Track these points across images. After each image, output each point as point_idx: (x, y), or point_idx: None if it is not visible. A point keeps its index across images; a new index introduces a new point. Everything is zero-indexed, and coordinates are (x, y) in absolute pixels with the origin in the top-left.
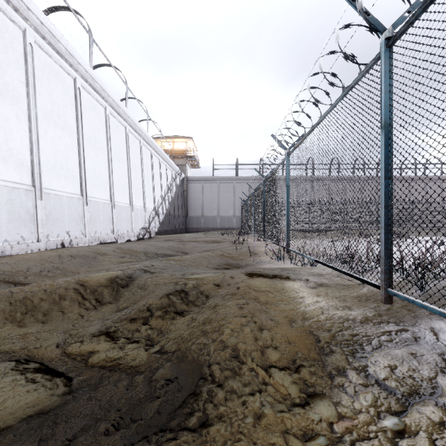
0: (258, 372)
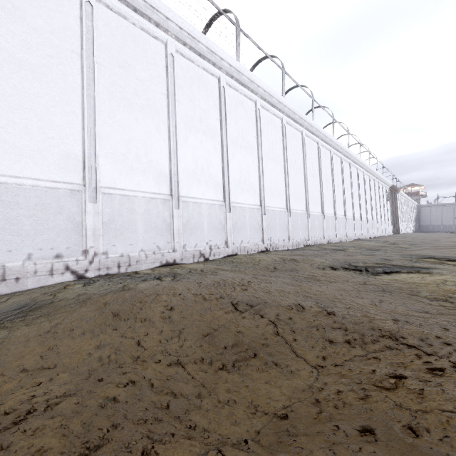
0: None
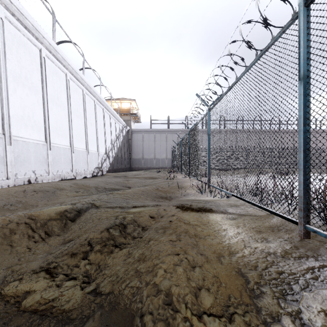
0: (193, 322)
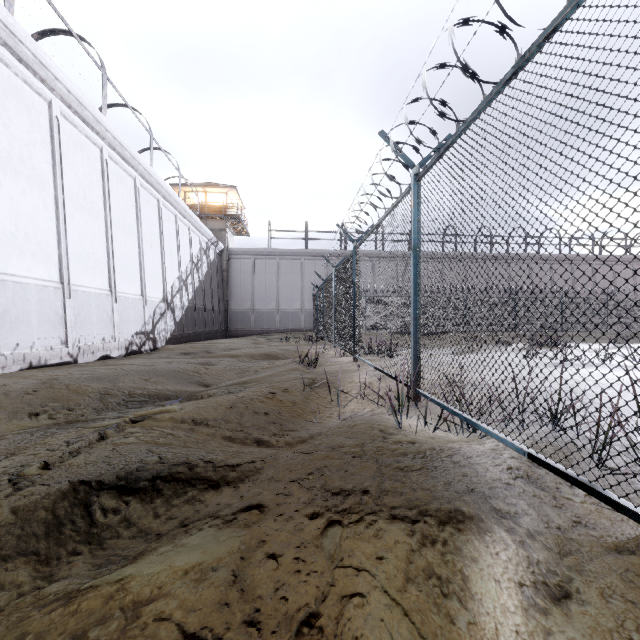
0: None
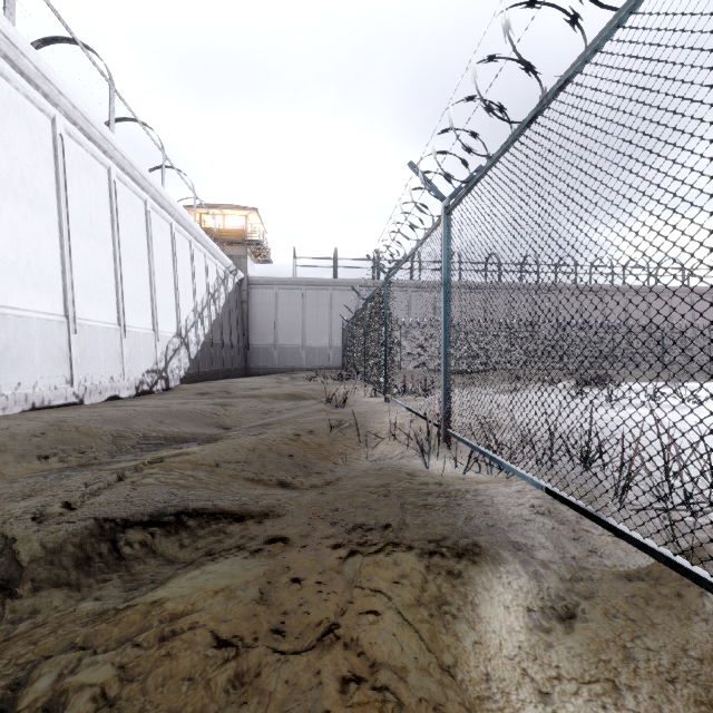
0: None
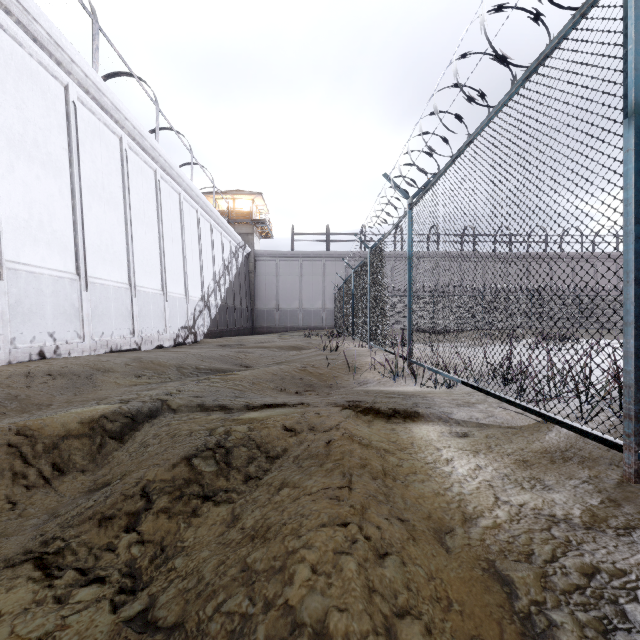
0: None
